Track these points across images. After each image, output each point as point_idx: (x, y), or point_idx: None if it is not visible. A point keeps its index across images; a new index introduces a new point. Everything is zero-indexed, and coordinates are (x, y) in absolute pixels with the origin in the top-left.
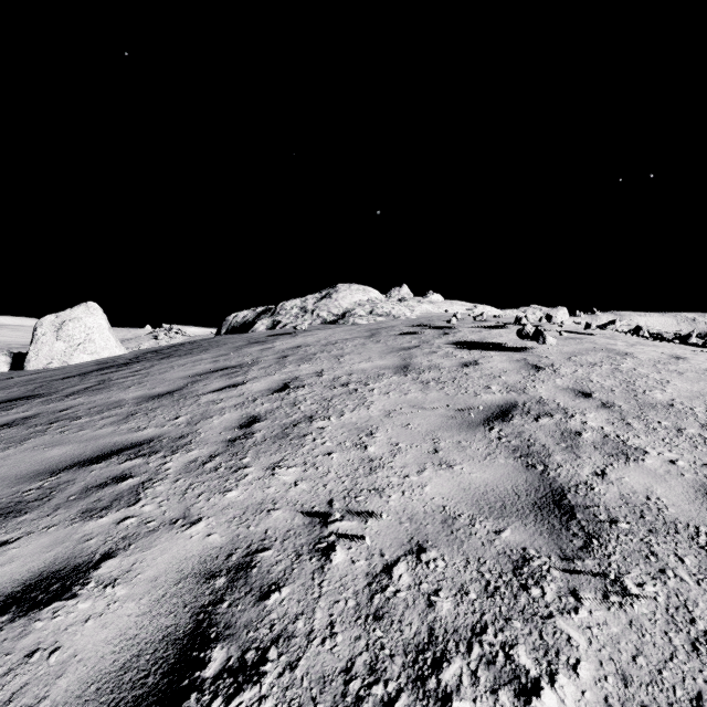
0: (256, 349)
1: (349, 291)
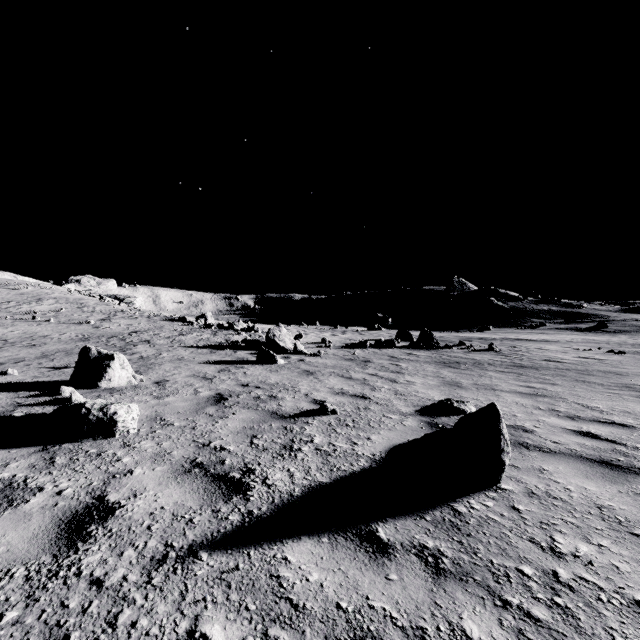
0: None
1: None
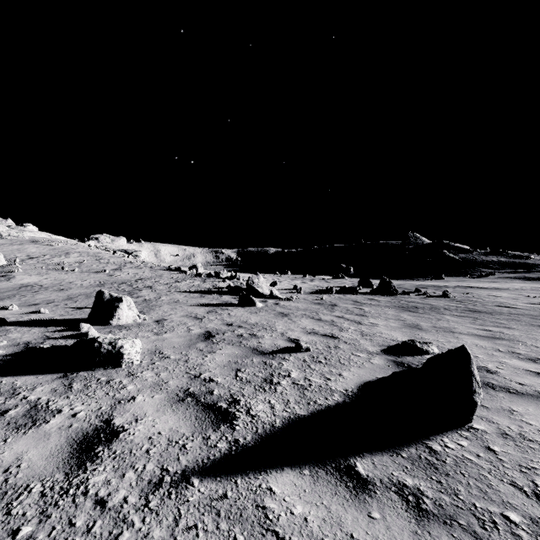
0: None
1: None
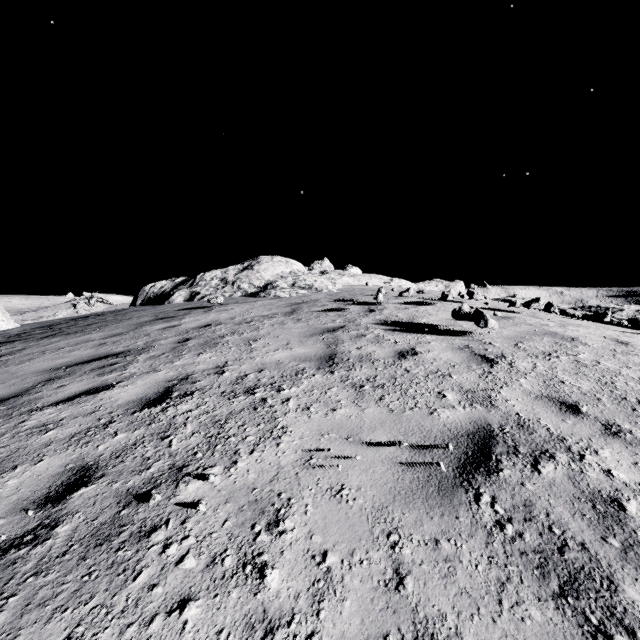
0: (158, 328)
1: (271, 262)
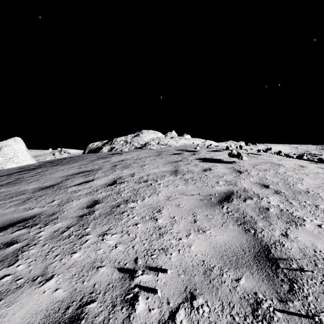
0: (101, 161)
1: (148, 133)
